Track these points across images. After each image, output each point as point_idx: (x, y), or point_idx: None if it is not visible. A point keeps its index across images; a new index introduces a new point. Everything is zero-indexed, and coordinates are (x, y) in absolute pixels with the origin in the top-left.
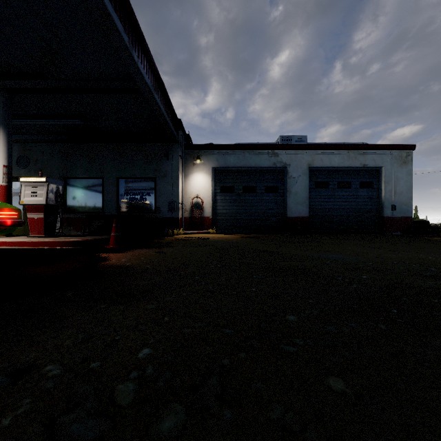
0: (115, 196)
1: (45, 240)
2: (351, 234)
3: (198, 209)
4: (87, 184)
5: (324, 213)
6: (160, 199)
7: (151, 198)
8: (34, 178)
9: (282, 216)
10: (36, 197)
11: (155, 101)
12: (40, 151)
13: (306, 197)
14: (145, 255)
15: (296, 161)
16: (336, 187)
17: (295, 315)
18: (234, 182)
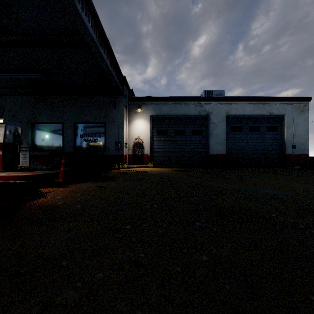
0: (72, 137)
1: (0, 175)
2: (261, 168)
3: (139, 148)
4: (50, 128)
5: (239, 151)
6: (109, 140)
7: (101, 139)
8: None
9: (206, 153)
10: None
11: (101, 55)
12: (12, 102)
13: (225, 138)
14: (84, 190)
15: (217, 110)
16: (248, 130)
17: None
18: (168, 126)
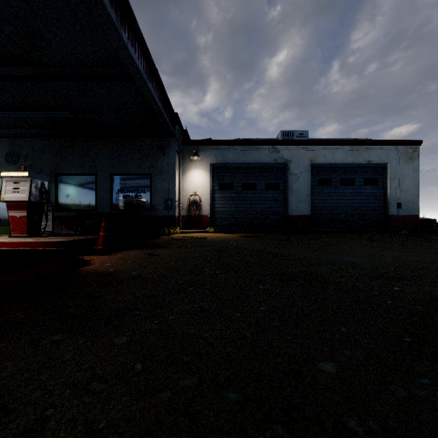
0: (109, 193)
1: (27, 241)
2: (355, 233)
3: (195, 207)
4: (80, 181)
5: (327, 211)
6: (156, 196)
7: (146, 196)
8: (15, 173)
9: (283, 214)
10: (18, 193)
11: (148, 90)
12: (30, 147)
13: (309, 194)
14: (133, 258)
15: (298, 157)
16: (339, 184)
17: (330, 359)
18: (233, 179)
